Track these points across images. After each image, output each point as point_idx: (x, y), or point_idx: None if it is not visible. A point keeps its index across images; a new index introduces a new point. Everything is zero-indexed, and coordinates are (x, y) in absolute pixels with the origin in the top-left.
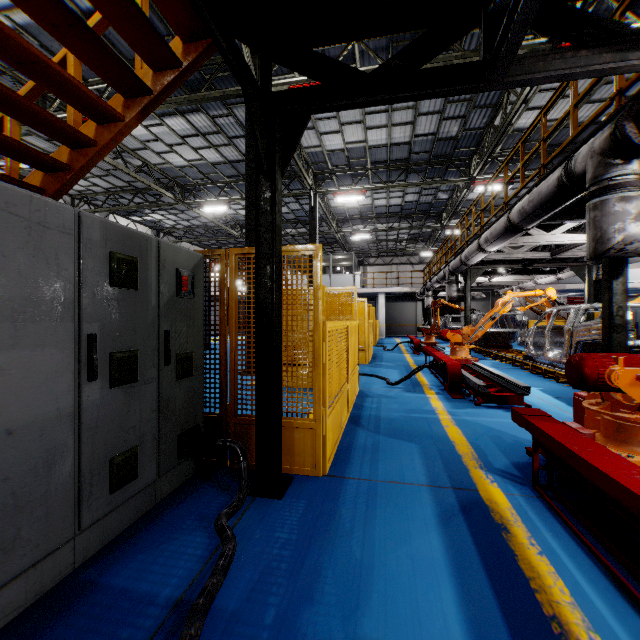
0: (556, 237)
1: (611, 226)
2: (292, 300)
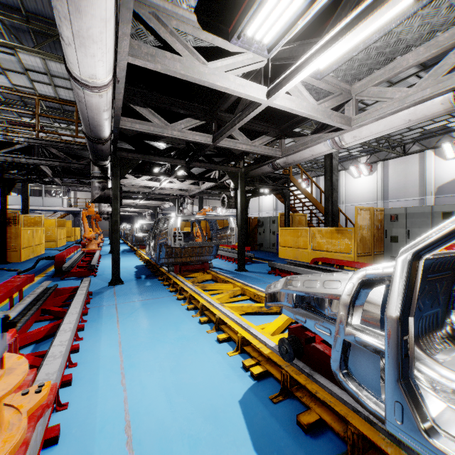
0: (128, 200)
1: (101, 208)
2: (12, 223)
